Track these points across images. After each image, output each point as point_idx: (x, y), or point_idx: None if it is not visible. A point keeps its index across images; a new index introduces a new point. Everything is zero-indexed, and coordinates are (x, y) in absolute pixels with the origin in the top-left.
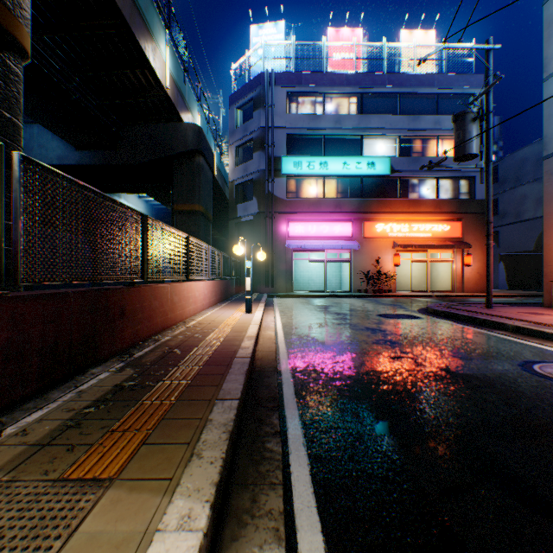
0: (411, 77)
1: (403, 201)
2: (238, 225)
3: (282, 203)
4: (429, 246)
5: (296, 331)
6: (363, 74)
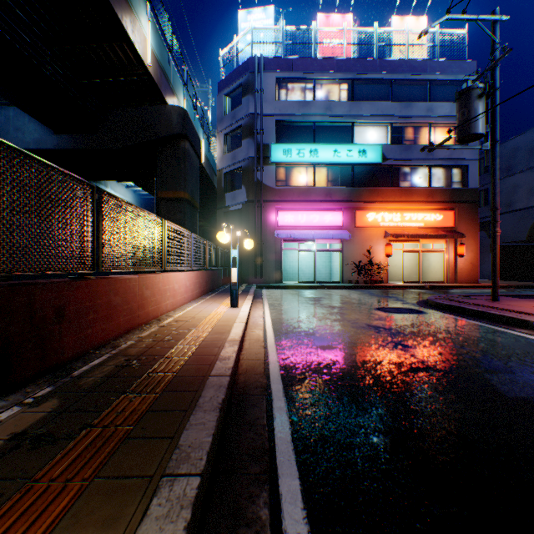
0: (403, 63)
1: (395, 190)
2: (227, 215)
3: (272, 192)
4: (422, 236)
5: (288, 329)
6: (354, 60)
